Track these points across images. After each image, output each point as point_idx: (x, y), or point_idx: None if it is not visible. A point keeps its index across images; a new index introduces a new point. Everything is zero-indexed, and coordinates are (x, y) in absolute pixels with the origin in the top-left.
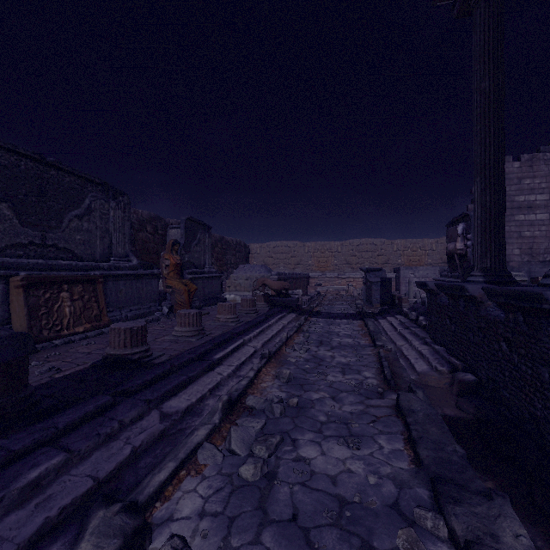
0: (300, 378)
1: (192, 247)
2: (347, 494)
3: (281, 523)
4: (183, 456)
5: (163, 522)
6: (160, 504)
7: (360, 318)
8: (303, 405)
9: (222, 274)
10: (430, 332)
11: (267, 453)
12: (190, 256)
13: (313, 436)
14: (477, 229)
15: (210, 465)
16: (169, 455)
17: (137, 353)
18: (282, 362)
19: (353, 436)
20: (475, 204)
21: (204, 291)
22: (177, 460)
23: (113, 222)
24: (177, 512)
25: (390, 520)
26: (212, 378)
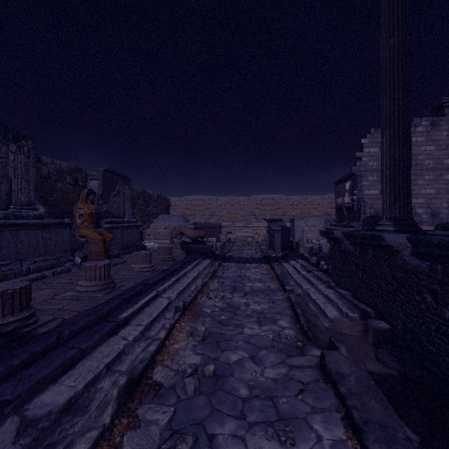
0: (216, 333)
1: (110, 197)
2: None
3: None
4: None
5: None
6: None
7: (266, 262)
8: (221, 372)
9: (141, 223)
10: (333, 276)
11: None
12: (108, 206)
13: (234, 427)
14: (386, 179)
15: None
16: None
17: (11, 323)
18: (197, 313)
19: (283, 419)
20: (384, 156)
21: (124, 240)
22: None
23: (12, 166)
24: None
25: None
26: (113, 346)
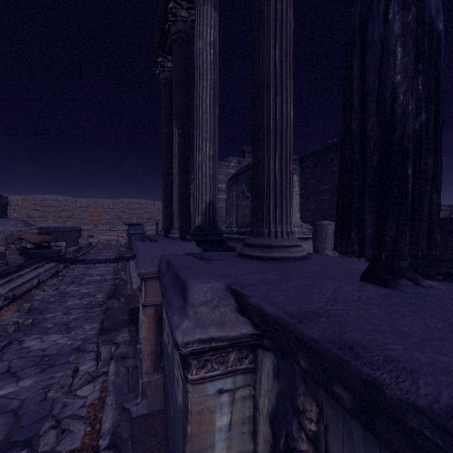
0: (41, 308)
1: None
2: (50, 352)
3: None
4: None
5: None
6: None
7: (117, 261)
8: (38, 322)
9: None
10: None
11: None
12: None
13: (38, 336)
14: (162, 206)
15: None
16: None
17: None
18: (28, 300)
19: (69, 328)
20: (162, 193)
21: None
22: None
23: None
24: None
25: (71, 353)
26: None
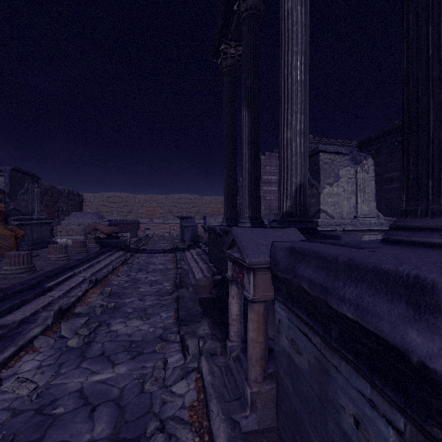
0: (119, 292)
1: (18, 195)
2: (136, 338)
3: (94, 357)
4: (22, 344)
5: (10, 377)
6: (5, 370)
7: (174, 252)
8: (119, 306)
9: (52, 221)
10: (209, 256)
11: (88, 332)
12: (16, 204)
13: (122, 320)
14: (225, 196)
15: (44, 346)
16: (10, 346)
17: None
18: (107, 285)
19: (147, 315)
20: (224, 183)
21: (33, 236)
22: (17, 346)
23: None
24: (20, 370)
25: (155, 342)
26: (45, 299)
